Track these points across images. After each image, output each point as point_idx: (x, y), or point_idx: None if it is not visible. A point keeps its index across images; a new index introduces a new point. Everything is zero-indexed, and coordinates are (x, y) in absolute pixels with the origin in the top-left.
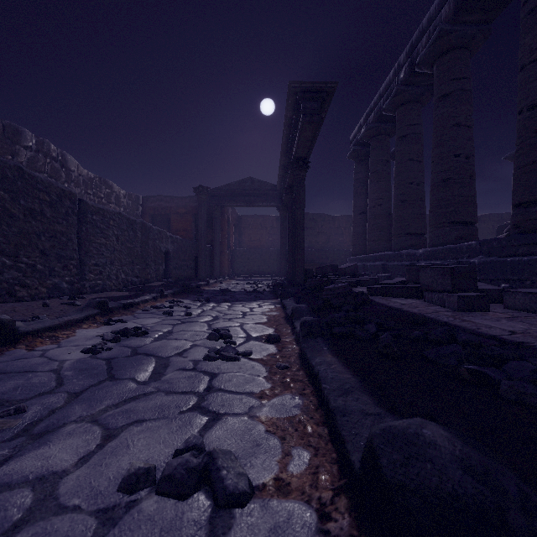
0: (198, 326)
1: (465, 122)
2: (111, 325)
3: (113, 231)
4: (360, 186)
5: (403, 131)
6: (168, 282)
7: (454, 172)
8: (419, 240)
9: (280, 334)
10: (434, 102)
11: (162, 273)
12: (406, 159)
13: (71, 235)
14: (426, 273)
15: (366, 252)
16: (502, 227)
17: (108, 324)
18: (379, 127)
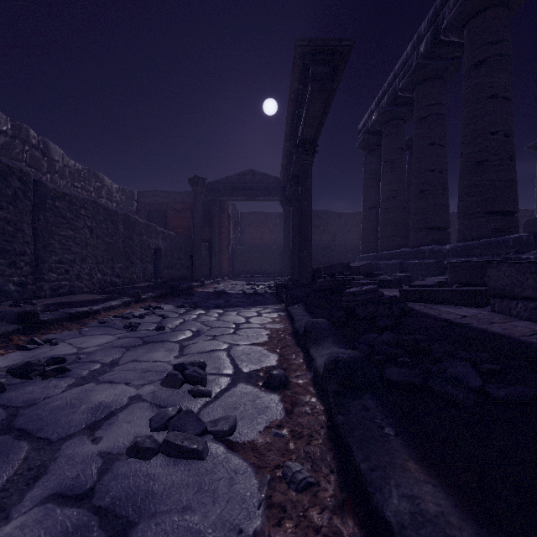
0: (162, 351)
1: (504, 93)
2: (28, 350)
3: (85, 222)
4: (370, 178)
5: (423, 112)
6: (156, 282)
7: (490, 152)
8: (442, 235)
9: (287, 366)
10: (464, 73)
11: (151, 273)
12: (427, 144)
13: (22, 224)
14: (501, 272)
15: (377, 250)
16: (530, 222)
17: (24, 348)
18: (393, 111)
